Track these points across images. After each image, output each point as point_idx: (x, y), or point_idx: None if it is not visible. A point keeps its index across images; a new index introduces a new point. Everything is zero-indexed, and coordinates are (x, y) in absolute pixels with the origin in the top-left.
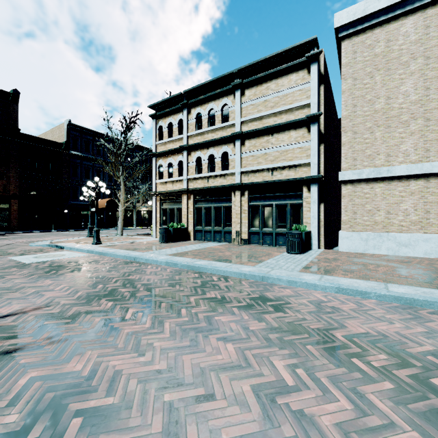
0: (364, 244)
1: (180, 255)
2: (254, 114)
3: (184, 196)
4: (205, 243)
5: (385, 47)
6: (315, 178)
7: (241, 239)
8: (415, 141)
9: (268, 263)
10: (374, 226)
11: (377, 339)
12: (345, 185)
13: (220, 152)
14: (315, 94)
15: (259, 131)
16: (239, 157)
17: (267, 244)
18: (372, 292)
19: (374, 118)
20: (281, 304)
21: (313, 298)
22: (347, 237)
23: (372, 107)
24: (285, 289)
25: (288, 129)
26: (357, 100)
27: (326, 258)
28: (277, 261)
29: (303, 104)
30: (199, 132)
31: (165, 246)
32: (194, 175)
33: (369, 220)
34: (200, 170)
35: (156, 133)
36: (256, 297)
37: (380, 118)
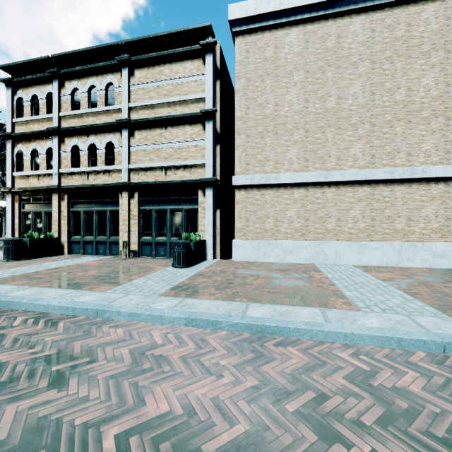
0: (256, 253)
1: (7, 281)
2: (145, 101)
3: (54, 196)
4: (80, 257)
5: (274, 53)
6: (210, 181)
7: (130, 250)
8: (298, 150)
9: (131, 285)
10: (264, 233)
11: (174, 426)
12: (239, 190)
13: (103, 142)
14: (210, 88)
15: (150, 122)
16: (127, 151)
17: (161, 256)
18: (224, 321)
19: (264, 122)
20: (77, 366)
21: (145, 342)
22: (240, 246)
23: (263, 112)
24: (117, 329)
25: (183, 123)
26: (250, 102)
27: (212, 271)
28: (148, 279)
29: (198, 97)
30: (76, 113)
31: (7, 265)
32: (68, 169)
33: (260, 227)
34: (79, 162)
35: (13, 106)
36: (47, 355)
37: (269, 124)
